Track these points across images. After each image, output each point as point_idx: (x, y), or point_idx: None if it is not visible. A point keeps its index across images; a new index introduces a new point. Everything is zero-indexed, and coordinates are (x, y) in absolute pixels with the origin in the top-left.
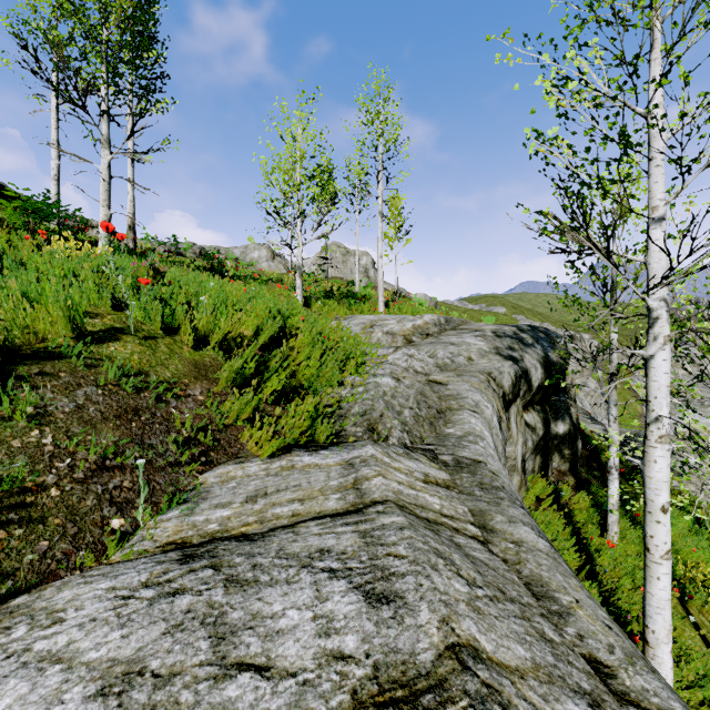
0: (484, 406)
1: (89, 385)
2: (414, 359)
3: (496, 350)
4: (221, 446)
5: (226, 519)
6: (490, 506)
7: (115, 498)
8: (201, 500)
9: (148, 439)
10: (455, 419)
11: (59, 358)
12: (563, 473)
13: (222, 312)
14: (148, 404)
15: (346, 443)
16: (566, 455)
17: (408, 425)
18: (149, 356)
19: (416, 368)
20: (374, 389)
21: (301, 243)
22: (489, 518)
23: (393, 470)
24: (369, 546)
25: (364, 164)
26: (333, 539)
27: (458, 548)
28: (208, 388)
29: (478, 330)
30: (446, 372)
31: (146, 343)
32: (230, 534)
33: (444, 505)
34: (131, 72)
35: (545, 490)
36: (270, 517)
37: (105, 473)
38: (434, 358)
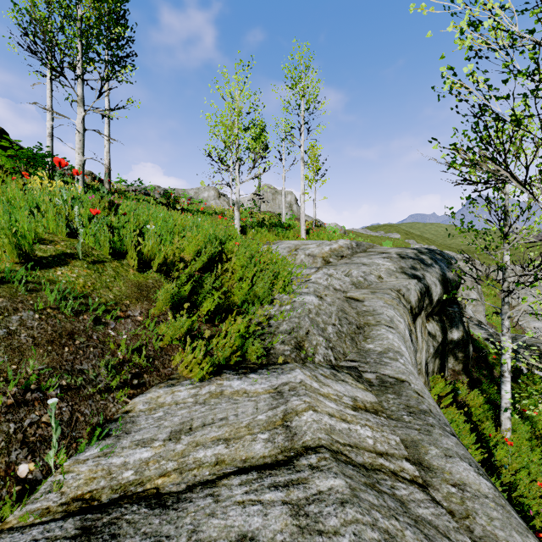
0: (397, 321)
1: (26, 310)
2: (333, 278)
3: (401, 269)
4: (155, 367)
5: (144, 464)
6: (422, 435)
7: (29, 437)
8: (124, 434)
9: (79, 365)
10: (373, 335)
11: (0, 283)
12: (457, 372)
13: (166, 238)
14: (85, 327)
15: (275, 365)
16: (459, 357)
17: (332, 341)
18: (94, 279)
19: (335, 286)
20: (300, 307)
21: (238, 183)
22: (424, 451)
23: (322, 399)
24: (304, 534)
25: (289, 120)
26: (258, 517)
27: (404, 510)
28: (147, 309)
29: (384, 252)
30: (361, 289)
31: (94, 267)
32: (144, 488)
33: (376, 437)
34: (99, 43)
35: (444, 389)
36: (191, 464)
37: (23, 407)
38: (349, 277)
